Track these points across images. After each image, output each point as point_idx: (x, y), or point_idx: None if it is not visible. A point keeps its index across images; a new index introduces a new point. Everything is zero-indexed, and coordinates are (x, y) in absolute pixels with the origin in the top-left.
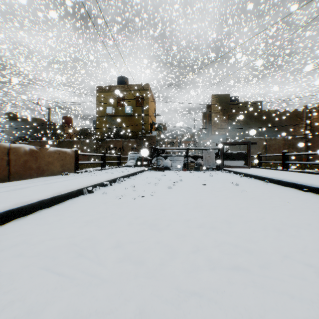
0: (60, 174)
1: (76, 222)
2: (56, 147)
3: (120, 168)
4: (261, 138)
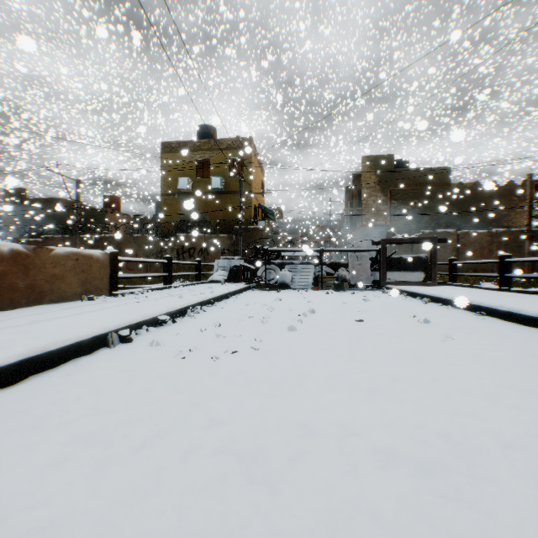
0: (79, 299)
1: (48, 442)
2: (90, 248)
3: (200, 285)
4: (450, 232)
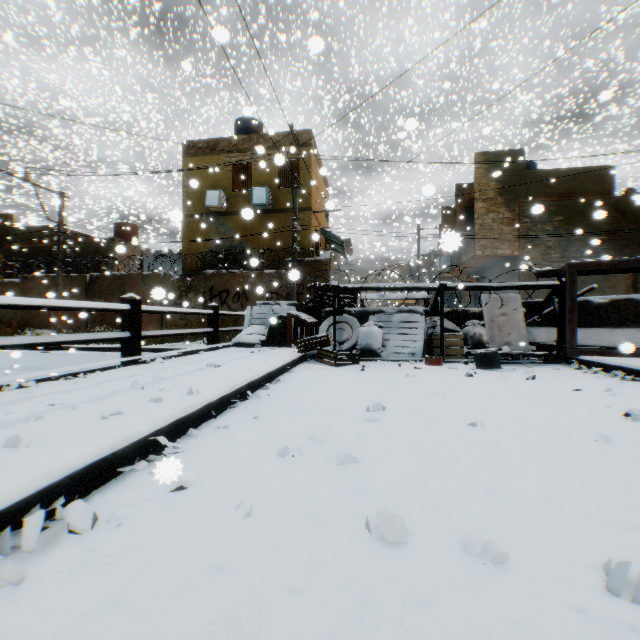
0: None
1: None
2: (83, 291)
3: (209, 354)
4: None
